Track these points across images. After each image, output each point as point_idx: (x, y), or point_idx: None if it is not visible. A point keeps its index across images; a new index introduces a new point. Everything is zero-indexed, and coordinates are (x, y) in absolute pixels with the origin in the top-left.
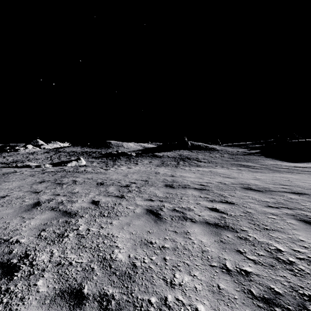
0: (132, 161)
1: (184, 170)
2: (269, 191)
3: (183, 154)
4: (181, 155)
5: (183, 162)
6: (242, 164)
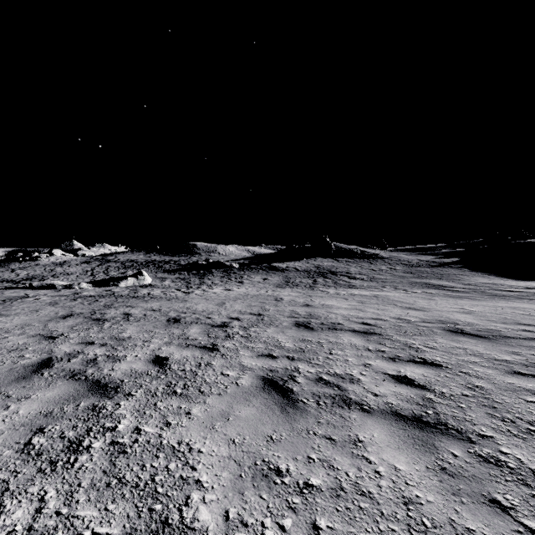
0: (234, 278)
1: (327, 295)
2: (501, 337)
3: (323, 265)
4: (320, 267)
5: (323, 279)
6: (431, 284)
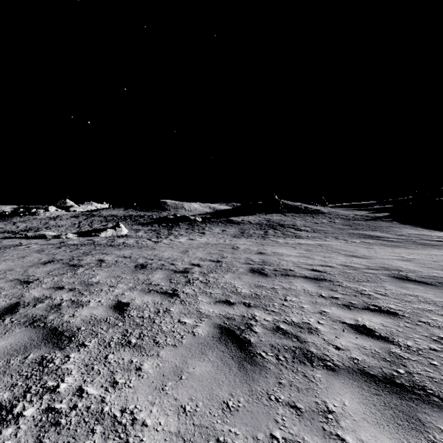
0: (197, 229)
1: (277, 244)
2: None
3: (272, 219)
4: (270, 220)
5: (273, 231)
6: (367, 235)
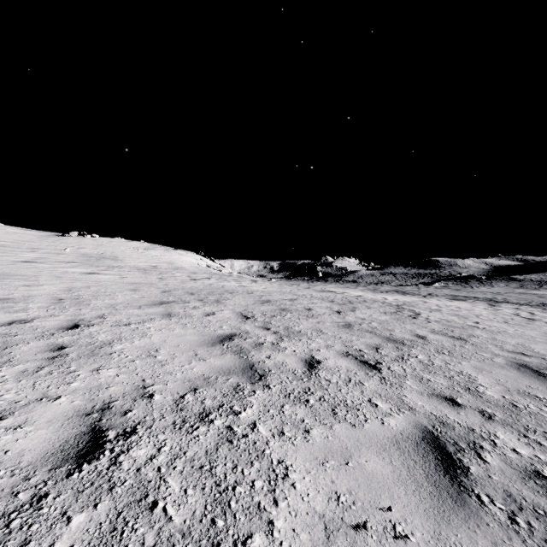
0: (486, 284)
1: (539, 291)
2: None
3: None
4: None
5: None
6: None
